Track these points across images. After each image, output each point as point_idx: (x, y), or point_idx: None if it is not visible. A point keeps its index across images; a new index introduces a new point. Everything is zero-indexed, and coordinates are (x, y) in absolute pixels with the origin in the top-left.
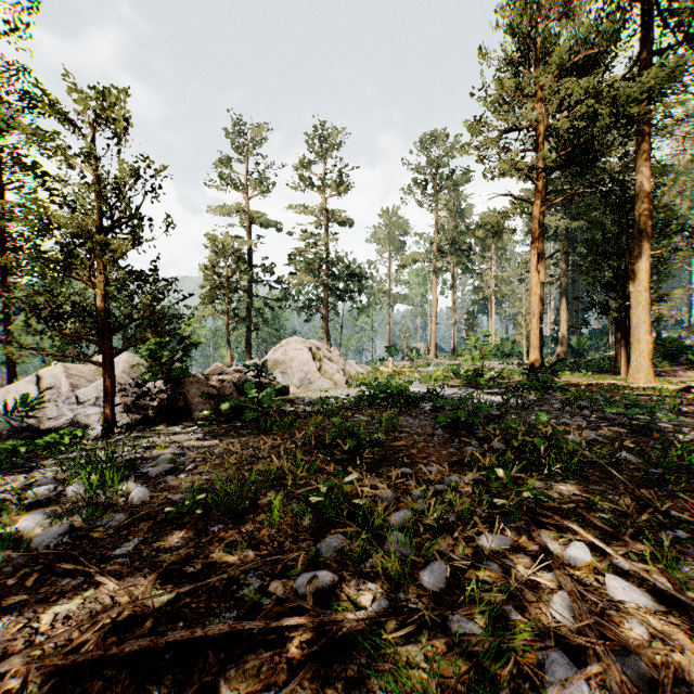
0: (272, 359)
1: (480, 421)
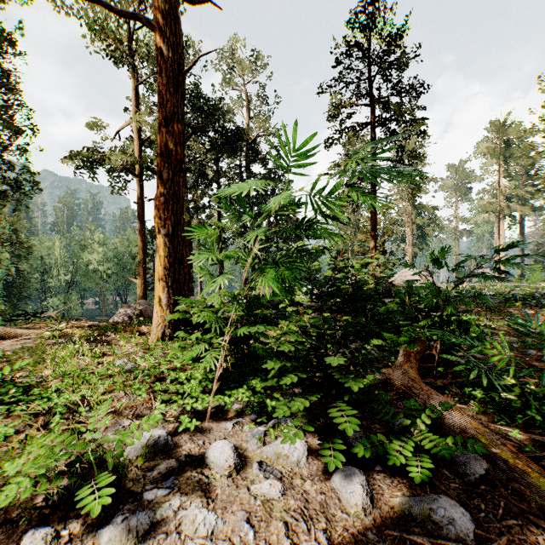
0: (398, 279)
1: (514, 298)
